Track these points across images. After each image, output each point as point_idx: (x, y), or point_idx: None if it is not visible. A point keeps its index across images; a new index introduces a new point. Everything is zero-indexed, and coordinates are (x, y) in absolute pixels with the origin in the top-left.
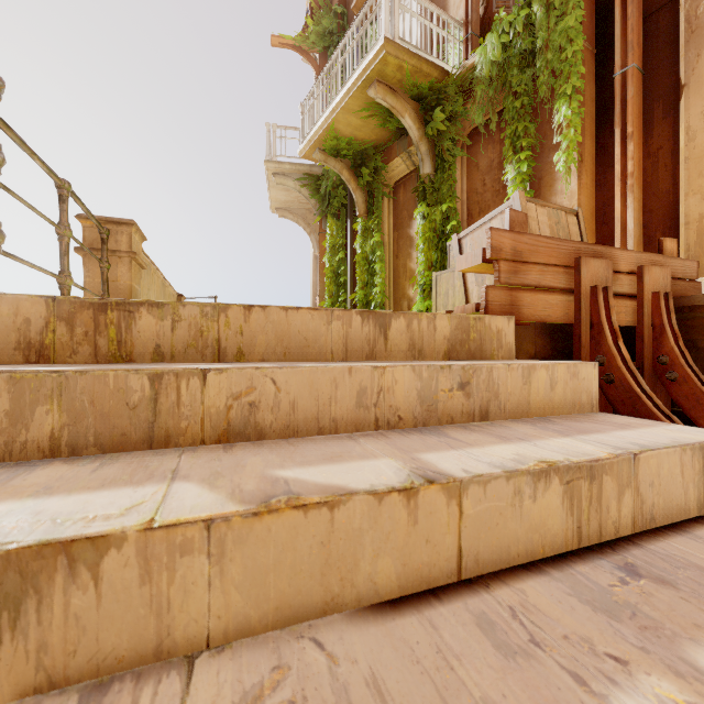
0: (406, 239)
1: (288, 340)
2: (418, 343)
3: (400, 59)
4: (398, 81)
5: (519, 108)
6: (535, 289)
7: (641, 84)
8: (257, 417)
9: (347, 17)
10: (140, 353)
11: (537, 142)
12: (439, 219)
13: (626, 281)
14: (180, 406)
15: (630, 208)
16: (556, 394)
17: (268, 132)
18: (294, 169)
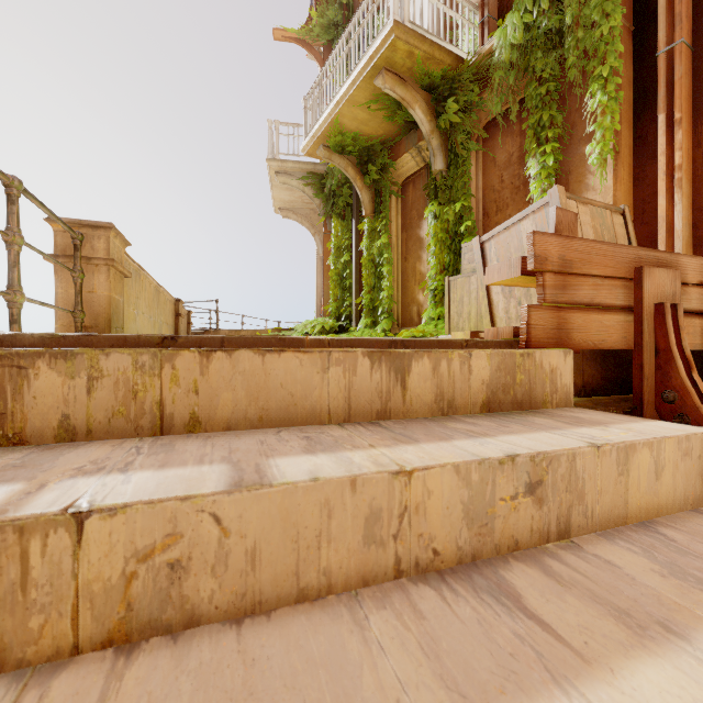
0: (415, 240)
1: (266, 397)
2: (448, 392)
3: (411, 45)
4: (408, 70)
5: (544, 95)
6: (587, 308)
7: (690, 62)
8: (185, 586)
9: (352, 7)
10: (36, 429)
11: (565, 132)
12: (452, 219)
13: (694, 294)
14: (29, 588)
15: (678, 205)
16: (662, 484)
17: (271, 129)
18: (297, 168)
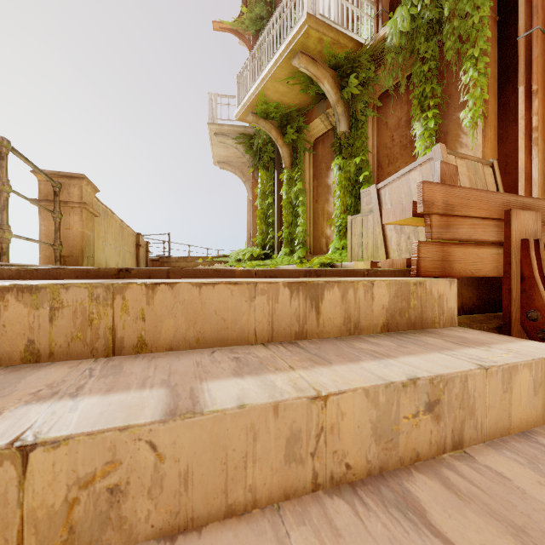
0: (324, 186)
1: (202, 322)
2: (354, 315)
3: (321, 33)
4: (318, 52)
5: (426, 72)
6: (466, 243)
7: (544, 45)
8: (124, 508)
9: (274, 4)
10: (5, 353)
11: (443, 101)
12: (353, 170)
13: None
14: None
15: (535, 159)
16: (539, 398)
17: (211, 100)
18: (231, 130)
